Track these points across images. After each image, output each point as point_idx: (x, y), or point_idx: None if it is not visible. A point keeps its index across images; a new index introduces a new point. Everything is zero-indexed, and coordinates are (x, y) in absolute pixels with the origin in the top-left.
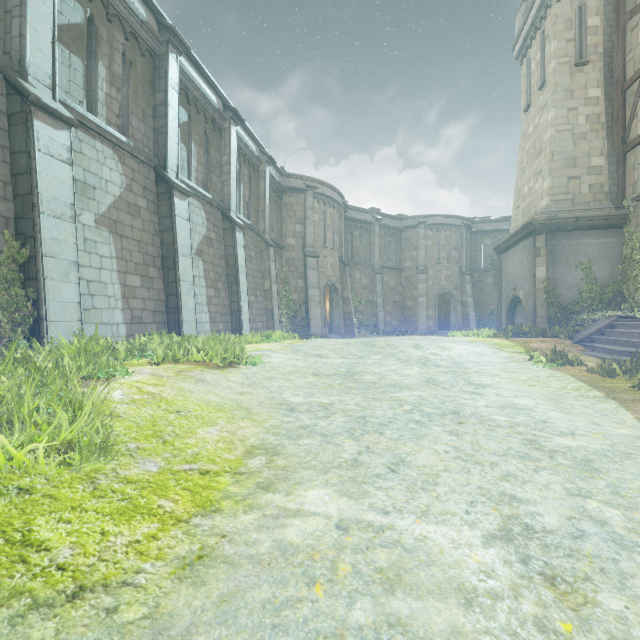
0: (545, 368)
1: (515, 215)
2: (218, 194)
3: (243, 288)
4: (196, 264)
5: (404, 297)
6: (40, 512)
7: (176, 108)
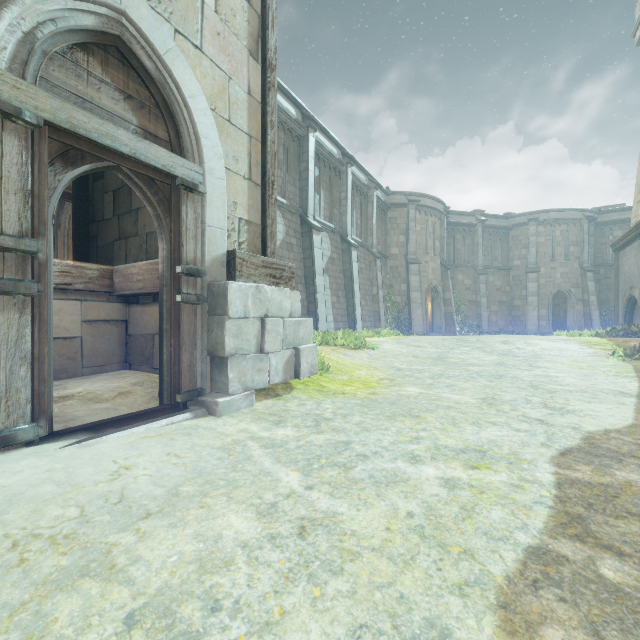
0: (618, 361)
1: (635, 210)
2: (338, 223)
3: (357, 295)
4: (324, 279)
5: (512, 297)
6: (319, 381)
7: (313, 170)
